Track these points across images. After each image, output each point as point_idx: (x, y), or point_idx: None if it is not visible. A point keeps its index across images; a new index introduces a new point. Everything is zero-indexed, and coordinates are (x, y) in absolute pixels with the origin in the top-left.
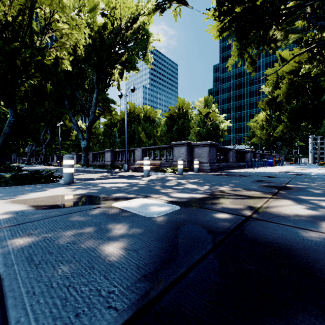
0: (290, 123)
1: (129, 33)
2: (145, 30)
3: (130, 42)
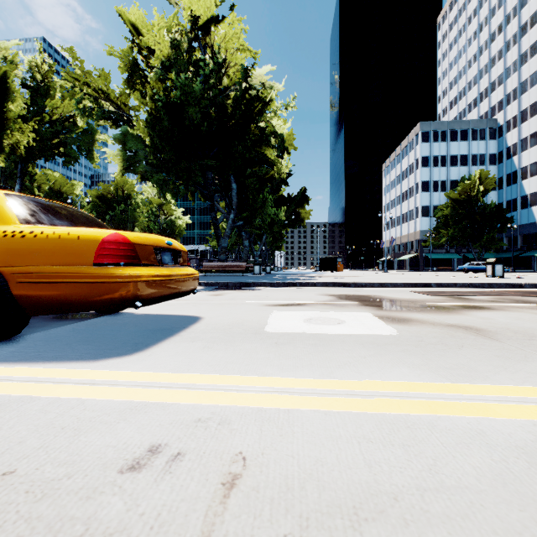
0: (233, 234)
1: (67, 123)
2: (90, 126)
3: (69, 133)
